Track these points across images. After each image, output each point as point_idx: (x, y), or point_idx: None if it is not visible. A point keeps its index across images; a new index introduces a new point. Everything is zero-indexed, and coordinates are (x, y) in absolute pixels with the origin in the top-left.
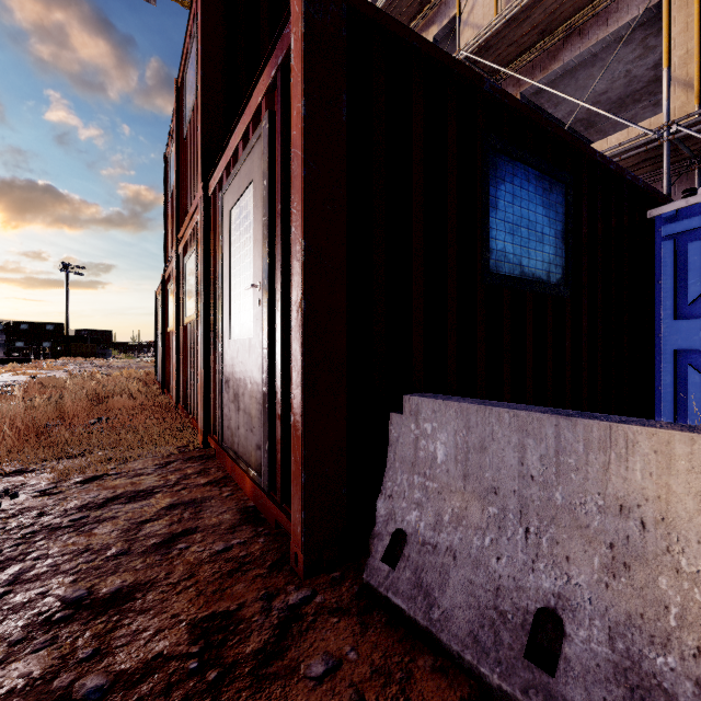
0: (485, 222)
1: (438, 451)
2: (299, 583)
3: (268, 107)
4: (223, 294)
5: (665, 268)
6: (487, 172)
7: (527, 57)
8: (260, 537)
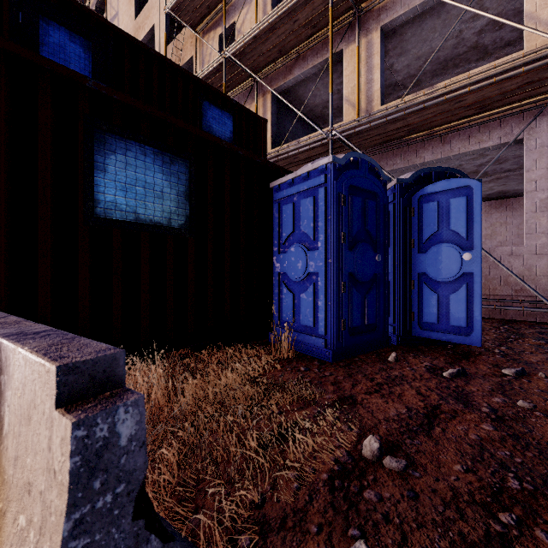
0: (89, 181)
1: None
2: None
3: None
4: None
5: (275, 221)
6: (92, 145)
7: (274, 66)
8: None
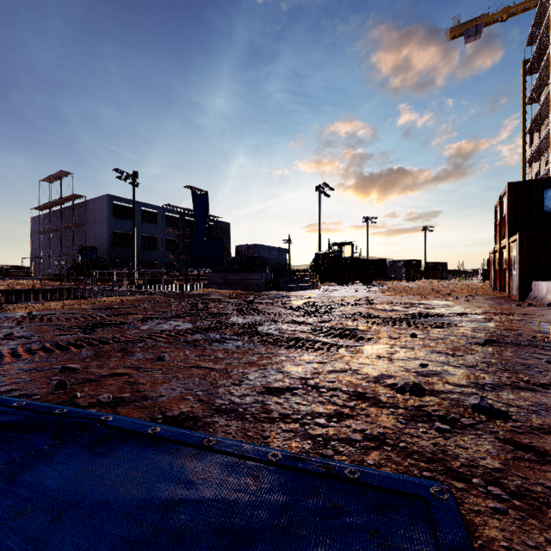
0: None
1: (535, 287)
2: (517, 301)
3: (517, 240)
4: (511, 264)
5: None
6: None
7: None
8: (514, 300)
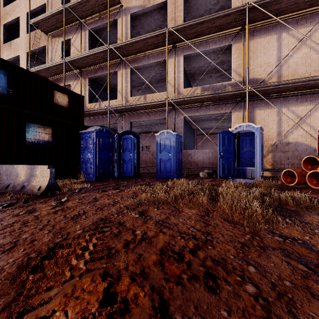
0: (25, 135)
1: (2, 172)
2: None
3: None
4: None
5: (81, 143)
6: (25, 126)
7: (89, 68)
8: None
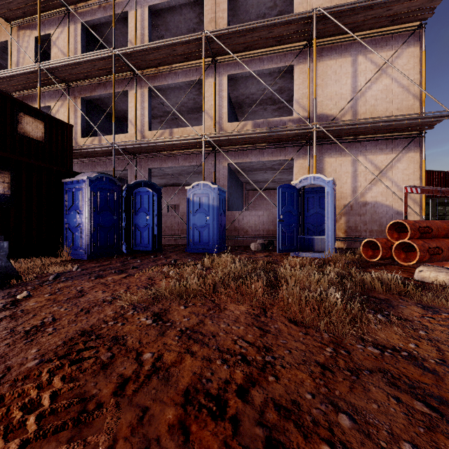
0: None
1: None
2: None
3: None
4: None
5: (64, 199)
6: None
7: (82, 83)
8: None
